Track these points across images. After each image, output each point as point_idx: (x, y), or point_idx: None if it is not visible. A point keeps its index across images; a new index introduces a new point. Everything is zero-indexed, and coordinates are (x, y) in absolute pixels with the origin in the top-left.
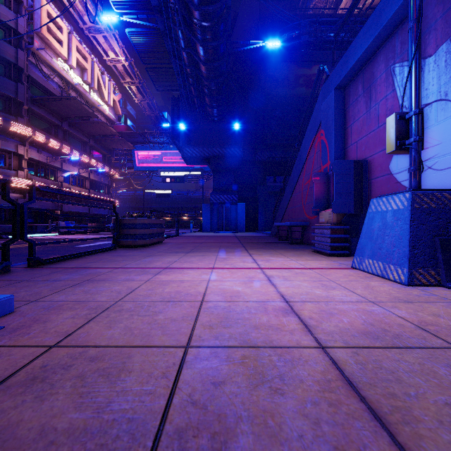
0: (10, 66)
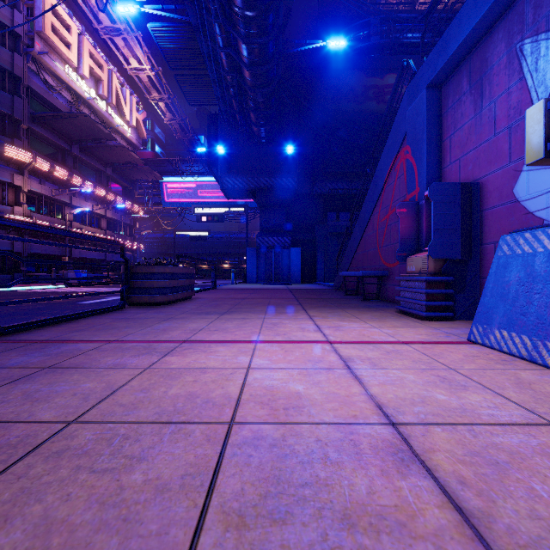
0: (4, 74)
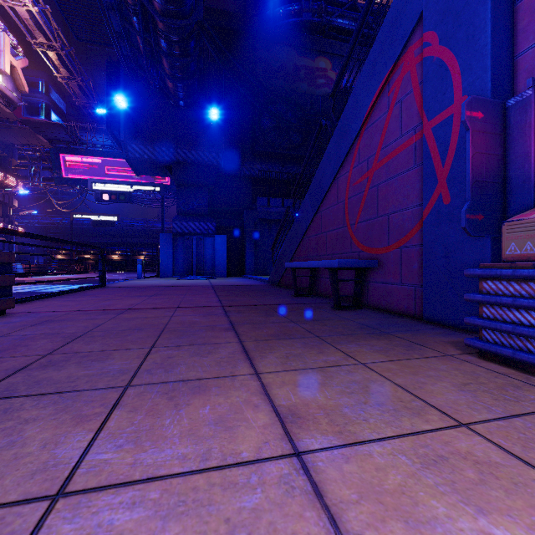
0: None
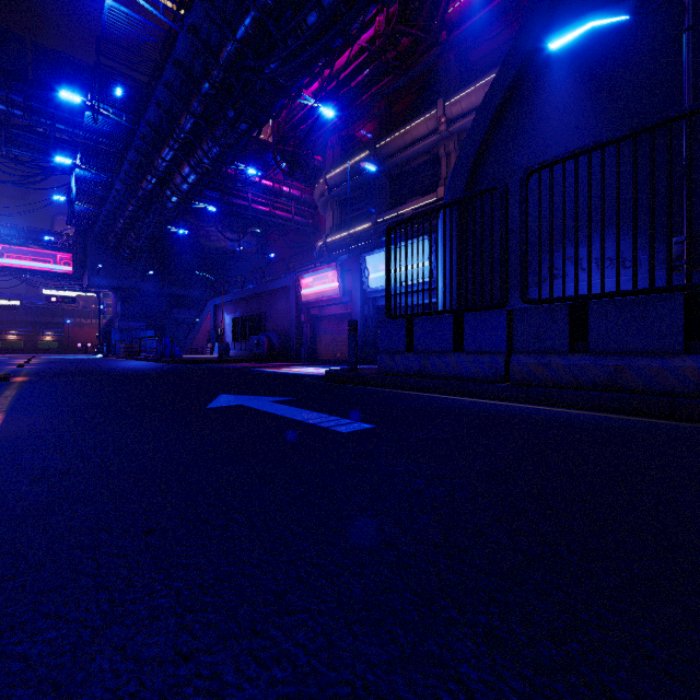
0: None
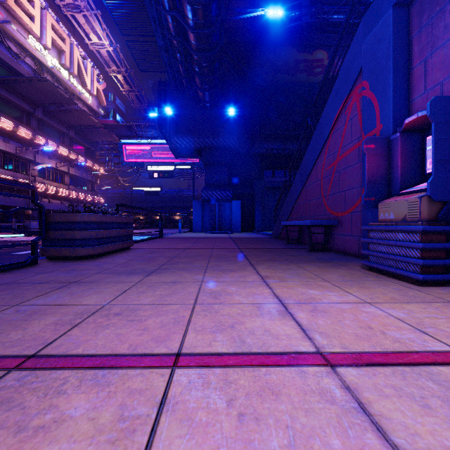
0: None
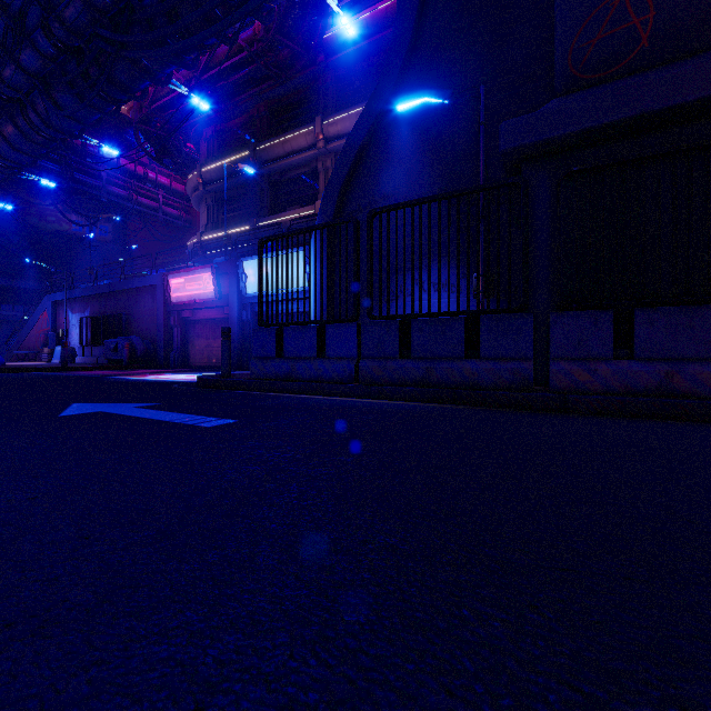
0: None
